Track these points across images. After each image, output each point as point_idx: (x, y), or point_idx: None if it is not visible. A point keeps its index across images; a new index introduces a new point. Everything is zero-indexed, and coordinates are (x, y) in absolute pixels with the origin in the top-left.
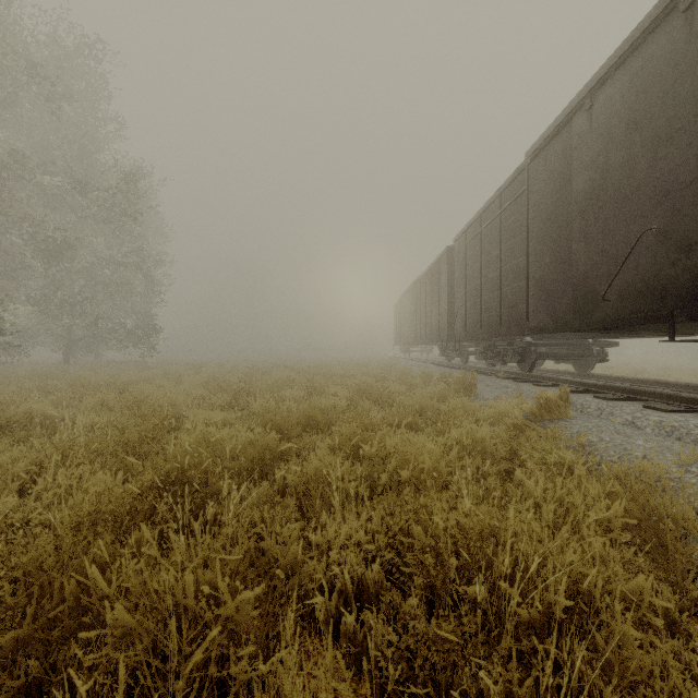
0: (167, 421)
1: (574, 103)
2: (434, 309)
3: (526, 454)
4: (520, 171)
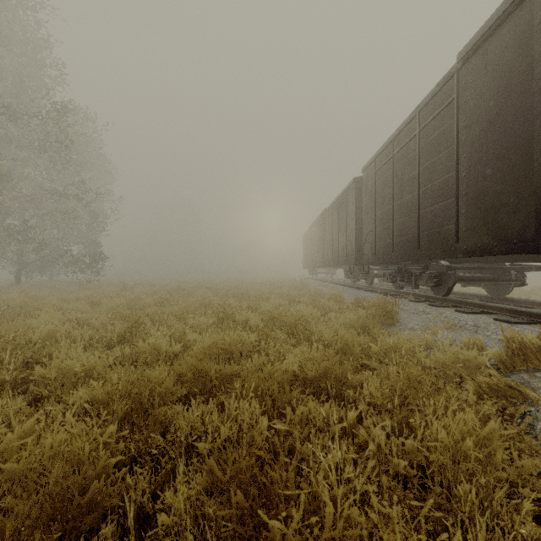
0: (10, 373)
1: None
2: (341, 235)
3: None
4: (447, 80)
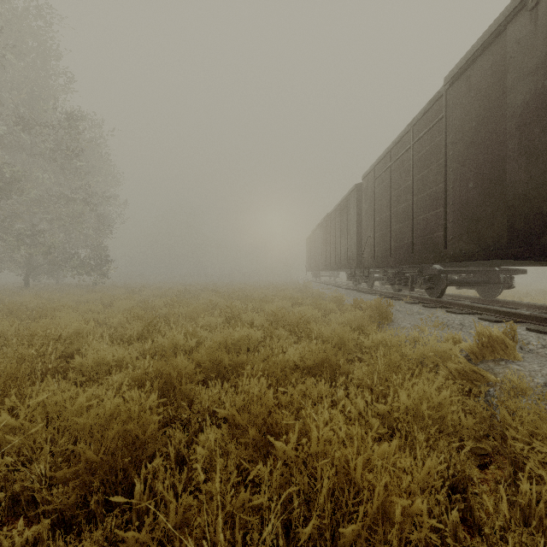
0: (52, 362)
1: (513, 4)
2: (343, 240)
3: (512, 437)
4: (437, 99)
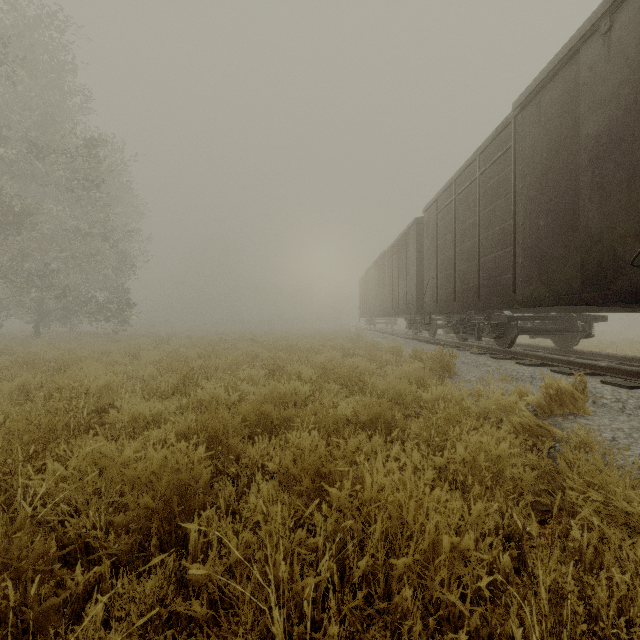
0: (84, 417)
1: (585, 27)
2: (401, 281)
3: (570, 488)
4: (505, 126)
